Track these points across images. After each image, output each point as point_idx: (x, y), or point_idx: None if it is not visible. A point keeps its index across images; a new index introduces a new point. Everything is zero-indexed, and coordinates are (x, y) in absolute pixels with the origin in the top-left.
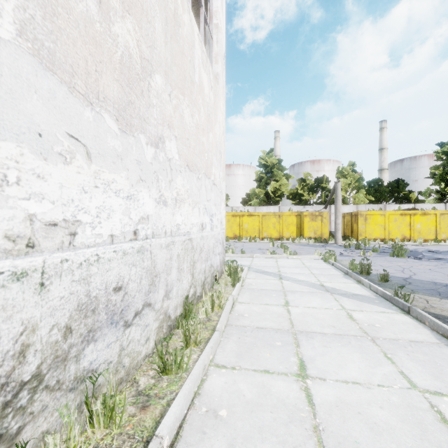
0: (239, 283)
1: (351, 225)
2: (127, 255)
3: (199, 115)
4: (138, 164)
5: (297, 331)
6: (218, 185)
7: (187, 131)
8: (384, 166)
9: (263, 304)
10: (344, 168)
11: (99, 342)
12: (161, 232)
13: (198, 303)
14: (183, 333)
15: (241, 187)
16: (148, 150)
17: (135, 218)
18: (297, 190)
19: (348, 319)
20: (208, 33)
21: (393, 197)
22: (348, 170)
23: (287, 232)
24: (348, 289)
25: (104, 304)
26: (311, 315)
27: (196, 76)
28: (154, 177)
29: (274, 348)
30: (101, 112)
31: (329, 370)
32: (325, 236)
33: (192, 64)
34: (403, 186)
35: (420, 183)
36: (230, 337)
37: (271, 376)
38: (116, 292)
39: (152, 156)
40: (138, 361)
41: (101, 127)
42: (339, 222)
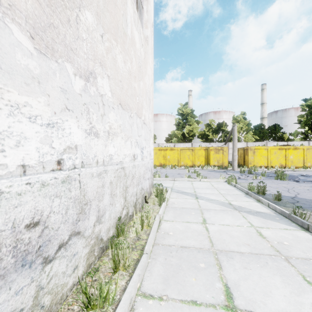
0: (164, 203)
1: (244, 156)
2: (48, 186)
3: (131, 64)
4: (63, 93)
5: (217, 250)
6: (148, 124)
7: (120, 74)
8: (264, 115)
9: (185, 221)
10: (238, 116)
11: (0, 294)
12: (92, 162)
13: (130, 221)
14: (112, 259)
15: (165, 130)
16: (76, 80)
17: (59, 147)
18: (205, 131)
19: (259, 237)
20: (140, 4)
21: (272, 136)
22: (240, 117)
23: (198, 161)
24: (252, 207)
25: (10, 245)
26: (226, 232)
27: (128, 30)
28: (83, 108)
29: (198, 271)
30: (4, 20)
31: (256, 300)
32: (225, 164)
33: (125, 18)
34: (279, 129)
35: (289, 127)
36: (157, 258)
37: (199, 310)
38: (30, 228)
39: (81, 88)
40: (63, 294)
41: (5, 38)
42: (236, 154)
